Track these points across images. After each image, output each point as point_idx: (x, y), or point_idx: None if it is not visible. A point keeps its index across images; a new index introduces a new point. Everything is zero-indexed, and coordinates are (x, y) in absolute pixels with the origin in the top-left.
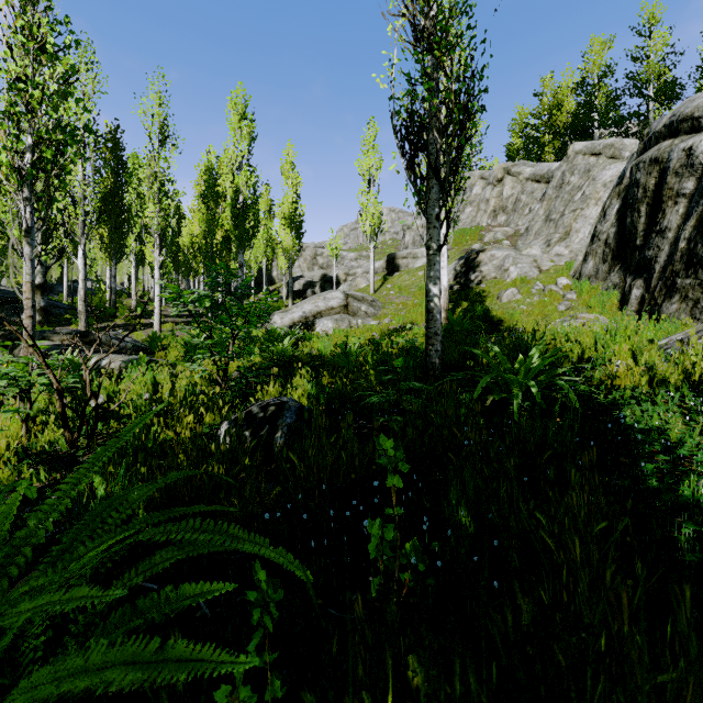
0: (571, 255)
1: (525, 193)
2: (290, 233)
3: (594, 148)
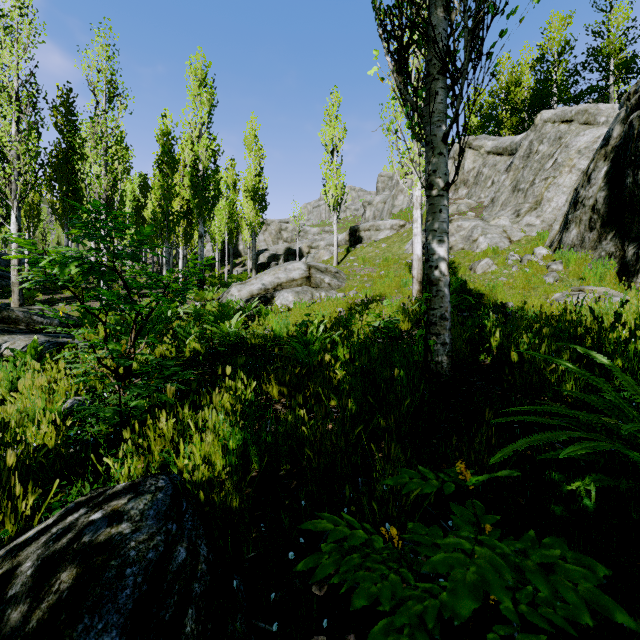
0: (543, 225)
1: (487, 166)
2: (253, 205)
3: (565, 115)
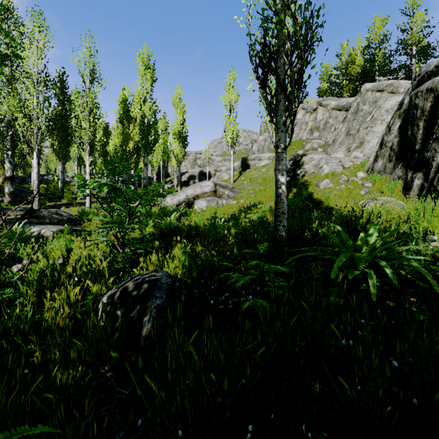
0: (364, 157)
1: (331, 118)
2: (179, 144)
3: (379, 87)
